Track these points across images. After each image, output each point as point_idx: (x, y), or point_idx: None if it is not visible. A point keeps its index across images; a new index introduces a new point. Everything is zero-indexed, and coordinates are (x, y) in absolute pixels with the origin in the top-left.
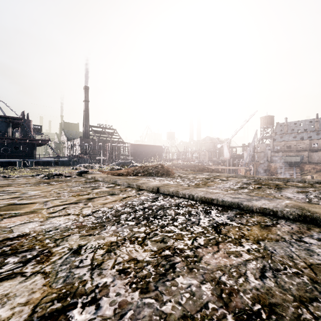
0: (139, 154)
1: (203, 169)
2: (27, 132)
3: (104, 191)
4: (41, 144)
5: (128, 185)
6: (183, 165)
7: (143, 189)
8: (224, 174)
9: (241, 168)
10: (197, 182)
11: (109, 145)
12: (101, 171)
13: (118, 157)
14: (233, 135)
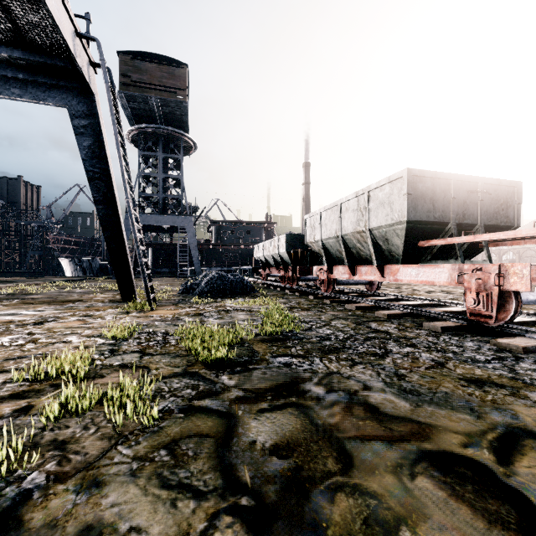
0: None
1: None
2: (271, 236)
3: None
4: None
5: None
6: None
7: None
8: None
9: None
10: None
11: None
12: None
13: None
14: None
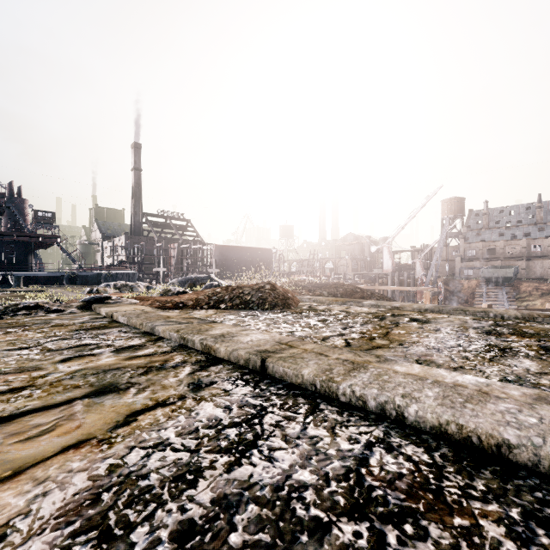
0: (230, 264)
1: (353, 291)
2: (17, 221)
3: (90, 370)
4: (43, 244)
5: (180, 341)
6: (314, 284)
7: (220, 358)
8: (412, 305)
9: (421, 290)
10: (361, 327)
11: (176, 247)
12: (139, 298)
13: (192, 269)
14: (400, 230)
